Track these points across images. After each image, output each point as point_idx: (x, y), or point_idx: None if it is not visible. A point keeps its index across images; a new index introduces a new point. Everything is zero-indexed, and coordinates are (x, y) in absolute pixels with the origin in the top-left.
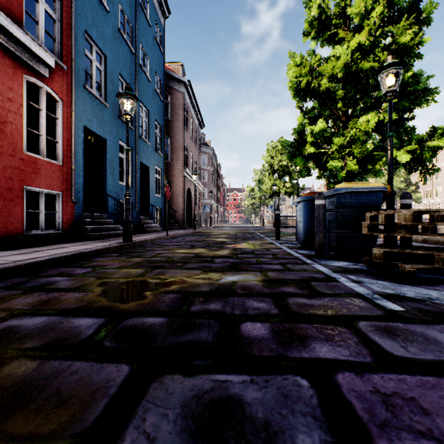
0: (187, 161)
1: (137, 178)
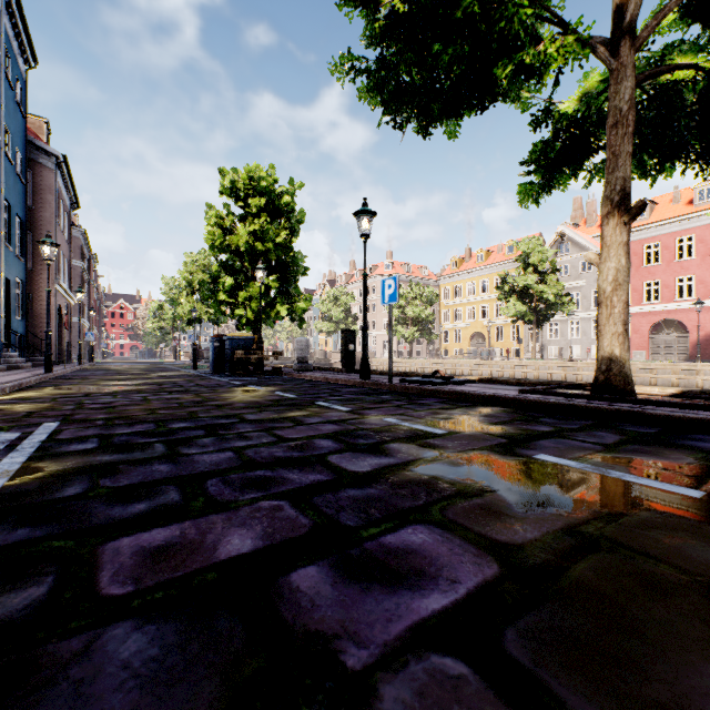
0: (58, 266)
1: (3, 299)
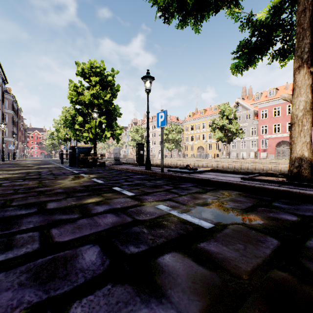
0: None
1: None
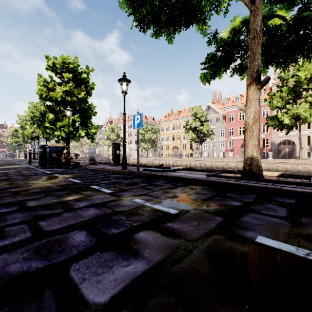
0: None
1: None
